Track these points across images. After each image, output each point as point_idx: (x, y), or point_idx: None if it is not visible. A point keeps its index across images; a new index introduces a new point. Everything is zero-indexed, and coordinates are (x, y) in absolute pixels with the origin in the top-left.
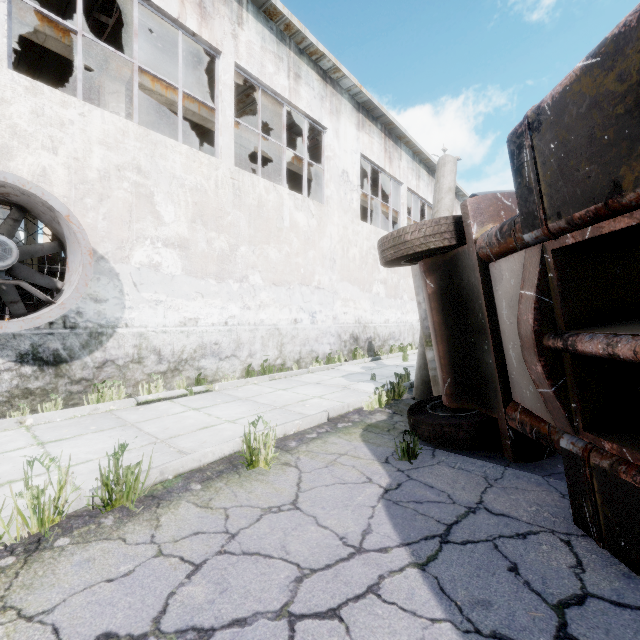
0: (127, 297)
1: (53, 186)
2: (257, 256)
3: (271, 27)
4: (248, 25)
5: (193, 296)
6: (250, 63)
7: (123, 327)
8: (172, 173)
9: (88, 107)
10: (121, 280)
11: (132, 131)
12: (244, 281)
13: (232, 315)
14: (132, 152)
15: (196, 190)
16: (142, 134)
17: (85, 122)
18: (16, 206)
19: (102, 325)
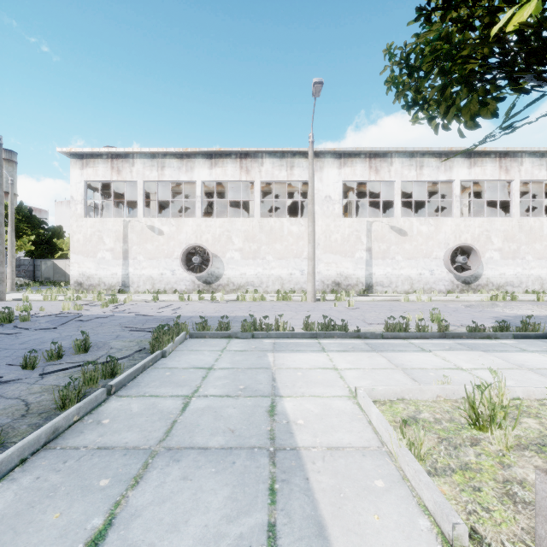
0: (484, 267)
1: (467, 241)
2: (529, 249)
3: (536, 155)
4: (525, 163)
5: (503, 266)
6: (526, 176)
7: (483, 275)
8: (496, 228)
9: (475, 219)
10: (482, 262)
11: (485, 220)
12: (523, 259)
13: (518, 272)
14: (485, 226)
15: (504, 231)
16: (487, 220)
17: (474, 223)
18: (459, 247)
19: (478, 275)
